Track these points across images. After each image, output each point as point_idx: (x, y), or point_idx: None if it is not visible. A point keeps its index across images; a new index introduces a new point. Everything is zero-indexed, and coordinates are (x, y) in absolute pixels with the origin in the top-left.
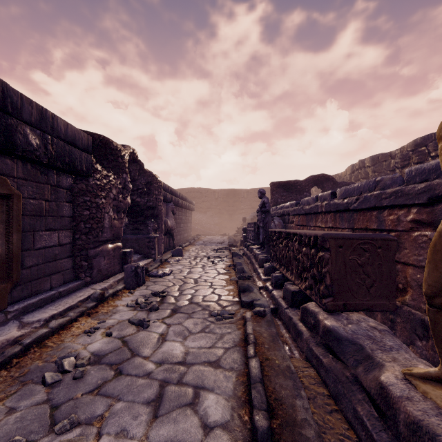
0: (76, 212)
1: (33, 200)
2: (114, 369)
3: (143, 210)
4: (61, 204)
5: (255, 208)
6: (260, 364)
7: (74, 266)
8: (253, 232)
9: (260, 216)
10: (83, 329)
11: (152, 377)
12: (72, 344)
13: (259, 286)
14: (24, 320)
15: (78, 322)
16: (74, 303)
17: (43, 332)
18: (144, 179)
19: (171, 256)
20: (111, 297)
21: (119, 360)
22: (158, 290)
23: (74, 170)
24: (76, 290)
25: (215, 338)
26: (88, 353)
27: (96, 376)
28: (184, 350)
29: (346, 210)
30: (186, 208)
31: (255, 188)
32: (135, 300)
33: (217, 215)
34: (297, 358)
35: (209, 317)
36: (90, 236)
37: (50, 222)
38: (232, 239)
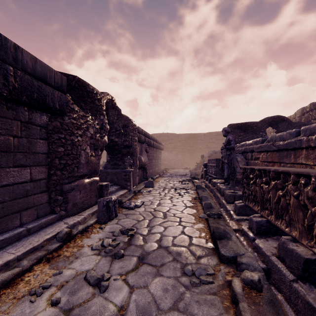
0: (51, 149)
1: None
2: None
3: (120, 148)
4: (33, 140)
5: (211, 147)
6: None
7: (50, 201)
8: (215, 167)
9: (225, 153)
10: (32, 286)
11: None
12: None
13: (233, 228)
14: None
15: (32, 272)
16: (39, 243)
17: None
18: (121, 123)
19: (144, 187)
20: (80, 234)
21: None
22: (128, 225)
23: (44, 106)
24: (48, 225)
25: None
26: None
27: None
28: None
29: None
30: (157, 147)
31: (211, 132)
32: (102, 239)
33: (180, 153)
34: None
35: (182, 276)
36: (64, 172)
37: (19, 158)
38: (193, 173)
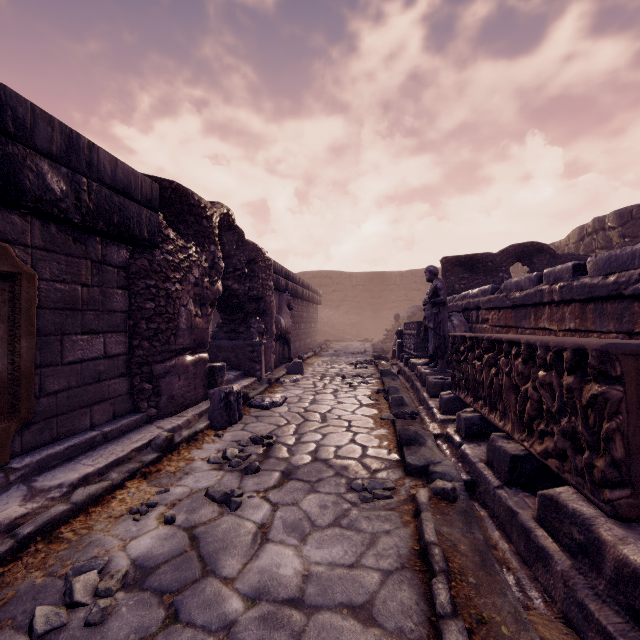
0: (134, 304)
1: (61, 284)
2: (166, 603)
3: (243, 302)
4: (109, 291)
5: (414, 300)
6: (469, 639)
7: (132, 391)
8: (415, 337)
9: (430, 311)
10: (131, 505)
11: (234, 636)
12: (104, 538)
13: (433, 432)
14: (36, 485)
15: (124, 489)
16: (125, 453)
17: (57, 512)
18: (245, 255)
19: (286, 373)
20: (186, 443)
21: (178, 584)
22: (262, 432)
23: (128, 236)
24: (132, 429)
25: (361, 542)
26: (125, 561)
27: (129, 620)
28: (301, 568)
29: (612, 298)
30: (309, 300)
31: (414, 270)
32: (222, 450)
33: (355, 311)
34: (541, 613)
35: (348, 492)
36: (155, 343)
37: (90, 319)
38: (379, 348)
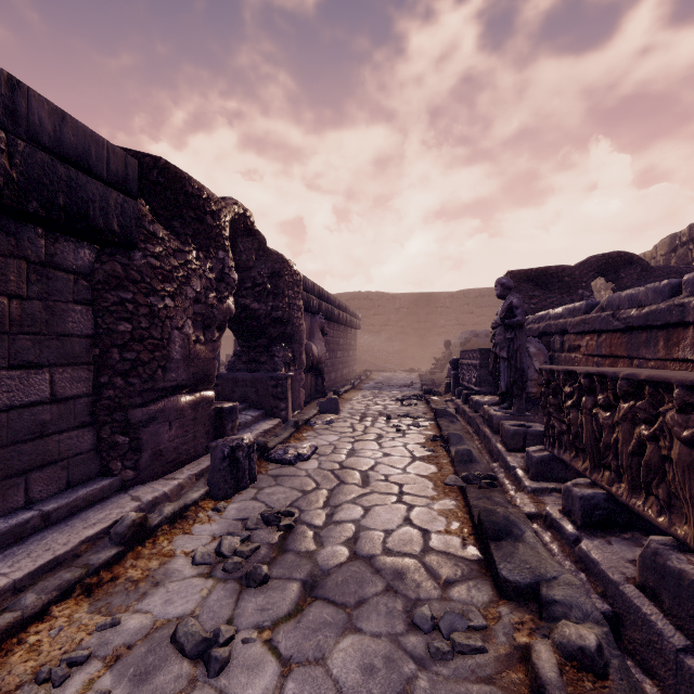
0: (101, 325)
1: None
2: None
3: (264, 325)
4: (59, 306)
5: (466, 324)
6: None
7: (98, 446)
8: (478, 368)
9: (502, 336)
10: (45, 658)
11: None
12: None
13: (525, 510)
14: None
15: (46, 621)
16: (68, 548)
17: None
18: (266, 268)
19: (318, 413)
20: (168, 524)
21: None
22: (280, 503)
23: (84, 226)
24: (94, 502)
25: None
26: None
27: None
28: None
29: None
30: (347, 324)
31: (466, 290)
32: (219, 536)
33: (399, 338)
34: None
35: (408, 631)
36: (133, 379)
37: (24, 347)
38: (428, 380)
